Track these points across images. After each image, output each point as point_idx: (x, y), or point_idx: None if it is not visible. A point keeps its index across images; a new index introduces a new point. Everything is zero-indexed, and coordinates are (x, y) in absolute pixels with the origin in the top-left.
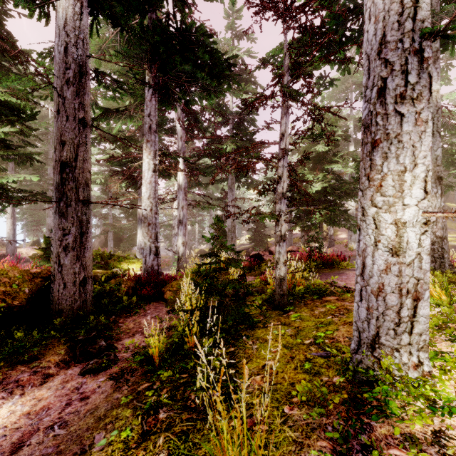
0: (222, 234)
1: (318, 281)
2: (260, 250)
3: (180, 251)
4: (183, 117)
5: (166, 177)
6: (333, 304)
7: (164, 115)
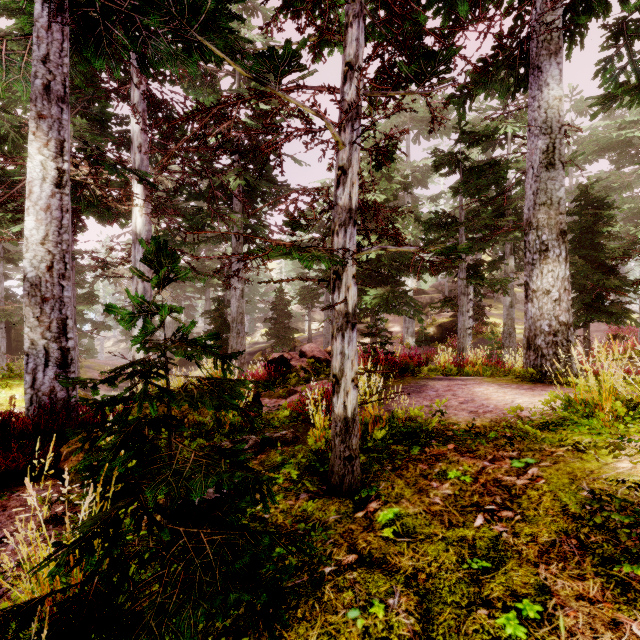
0: (222, 326)
1: (413, 413)
2: (283, 351)
3: (138, 357)
4: (144, 109)
5: (105, 215)
6: (460, 468)
7: (104, 99)
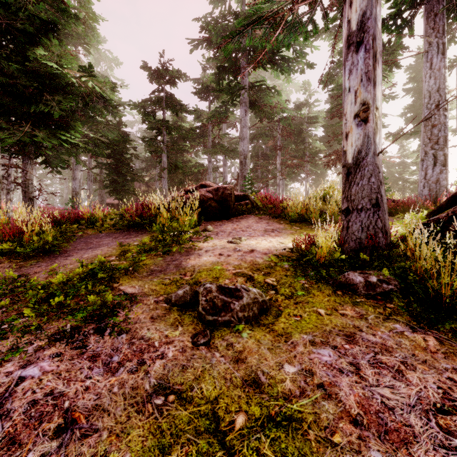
0: None
1: None
2: None
3: None
4: None
5: None
6: None
7: None
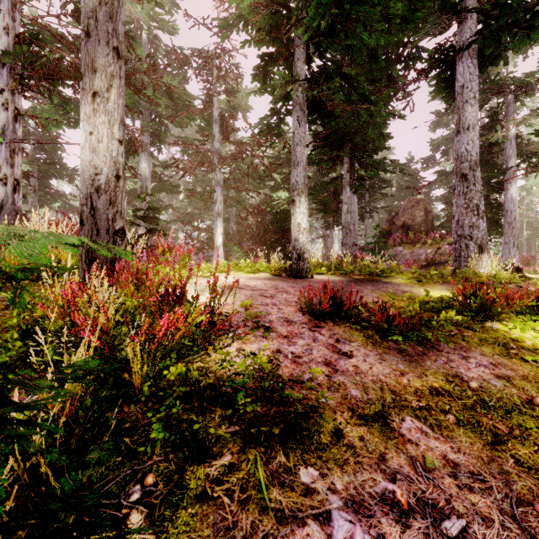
0: None
1: None
2: None
3: None
4: None
5: None
6: None
7: None
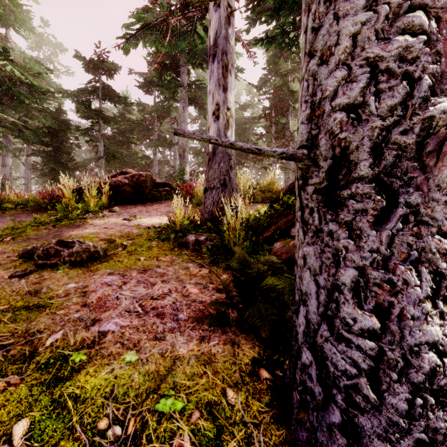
0: None
1: None
2: None
3: None
4: None
5: None
6: None
7: None
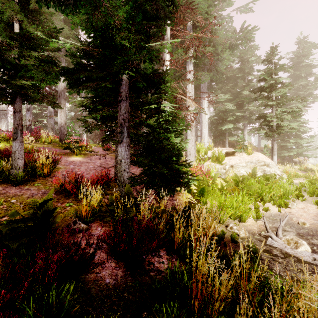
0: None
1: None
2: None
3: None
4: None
5: None
6: None
7: None
